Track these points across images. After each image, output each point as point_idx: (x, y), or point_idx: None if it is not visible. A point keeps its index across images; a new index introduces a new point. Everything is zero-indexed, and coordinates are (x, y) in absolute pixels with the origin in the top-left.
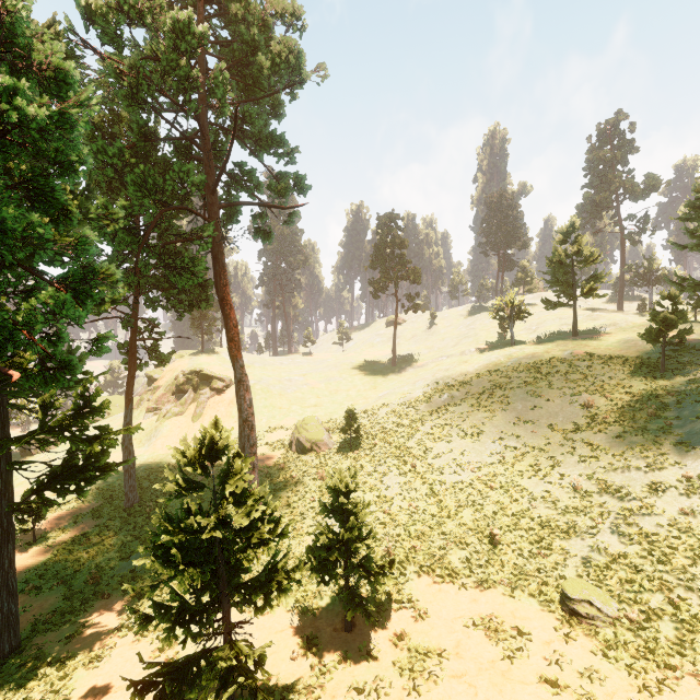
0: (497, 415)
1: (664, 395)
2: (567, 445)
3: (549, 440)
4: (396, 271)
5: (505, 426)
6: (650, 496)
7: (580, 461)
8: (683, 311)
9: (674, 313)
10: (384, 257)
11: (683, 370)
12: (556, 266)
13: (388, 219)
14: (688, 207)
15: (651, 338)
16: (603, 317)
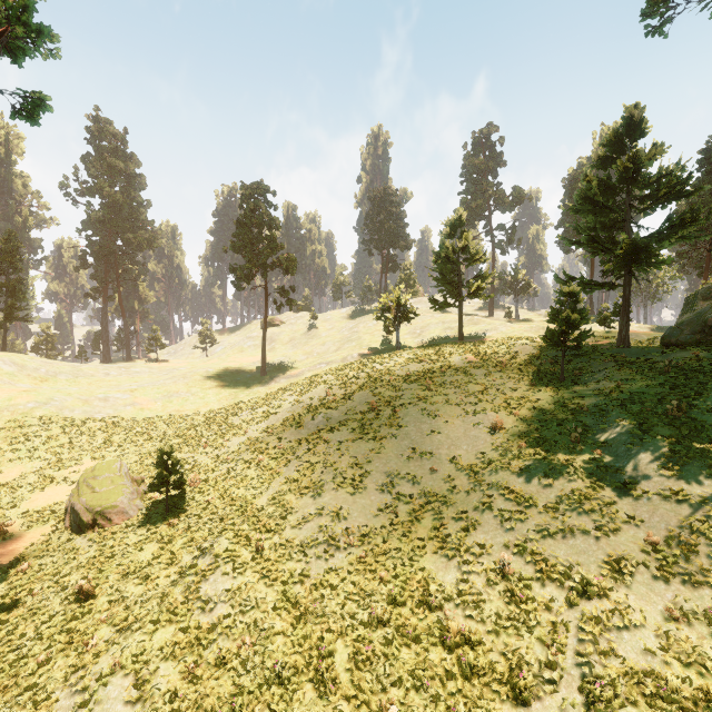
0: (385, 444)
1: (577, 411)
2: (479, 490)
3: (455, 481)
4: (264, 256)
5: (397, 461)
6: (615, 584)
7: (503, 519)
8: (583, 310)
9: (573, 312)
10: (249, 237)
11: (581, 378)
12: (443, 261)
13: (255, 190)
14: (579, 197)
15: (553, 341)
16: (483, 322)
